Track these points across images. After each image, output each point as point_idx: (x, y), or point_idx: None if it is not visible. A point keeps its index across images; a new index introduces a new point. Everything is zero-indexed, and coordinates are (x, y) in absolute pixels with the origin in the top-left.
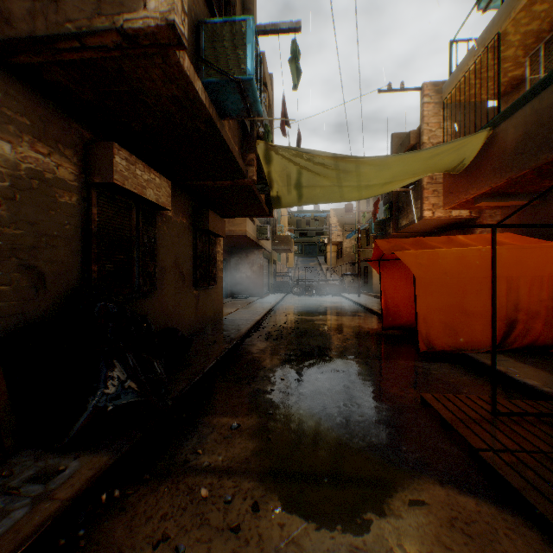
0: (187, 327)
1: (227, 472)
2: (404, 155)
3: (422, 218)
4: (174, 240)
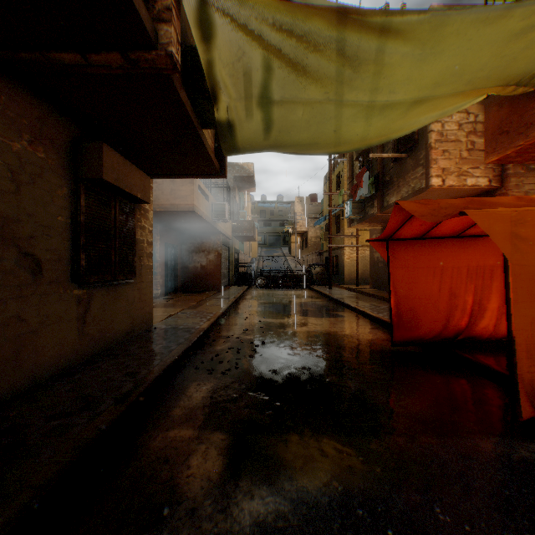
0: (50, 360)
1: None
2: (482, 14)
3: (429, 187)
4: (0, 184)
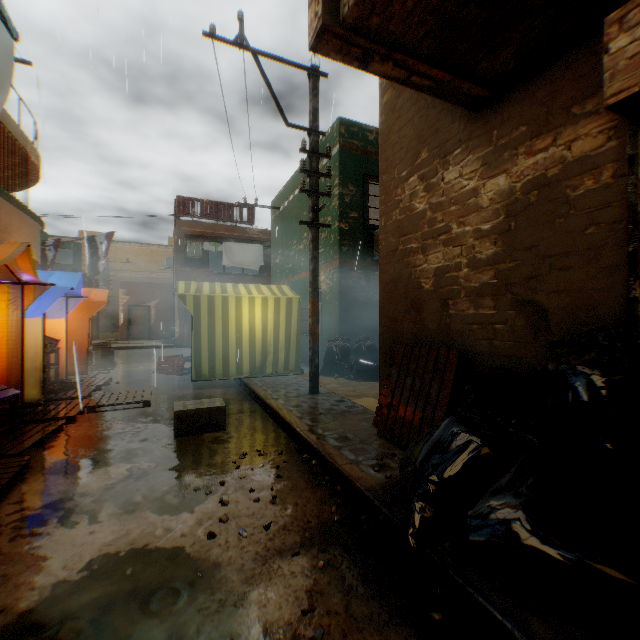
0: None
1: (263, 555)
2: None
3: None
4: None
